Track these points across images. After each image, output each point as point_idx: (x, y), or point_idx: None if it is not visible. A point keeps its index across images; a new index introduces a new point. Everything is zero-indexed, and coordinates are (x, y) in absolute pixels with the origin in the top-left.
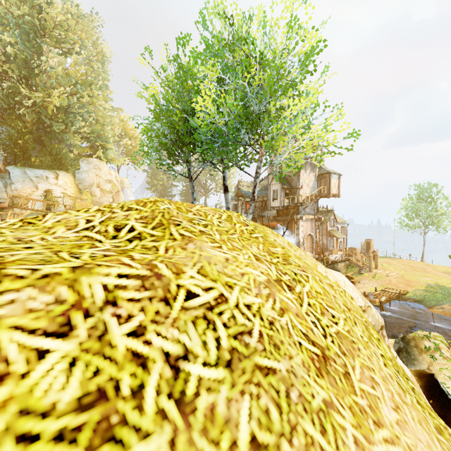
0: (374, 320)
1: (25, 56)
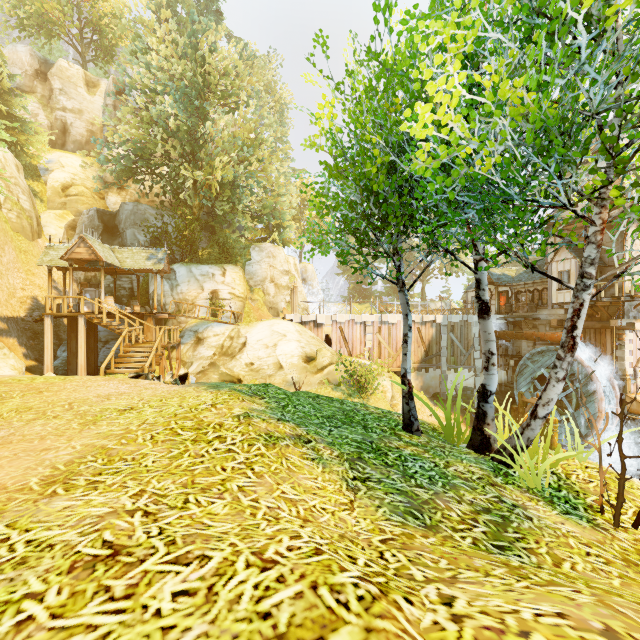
0: None
1: (187, 125)
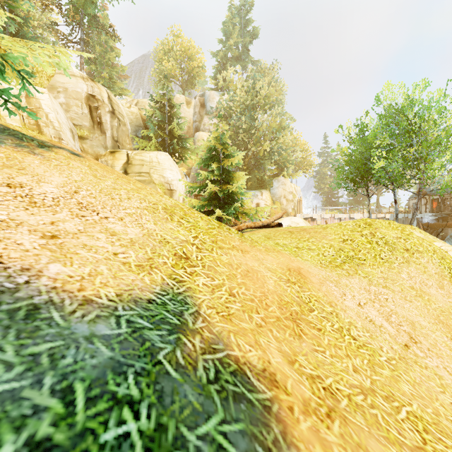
0: None
1: (250, 125)
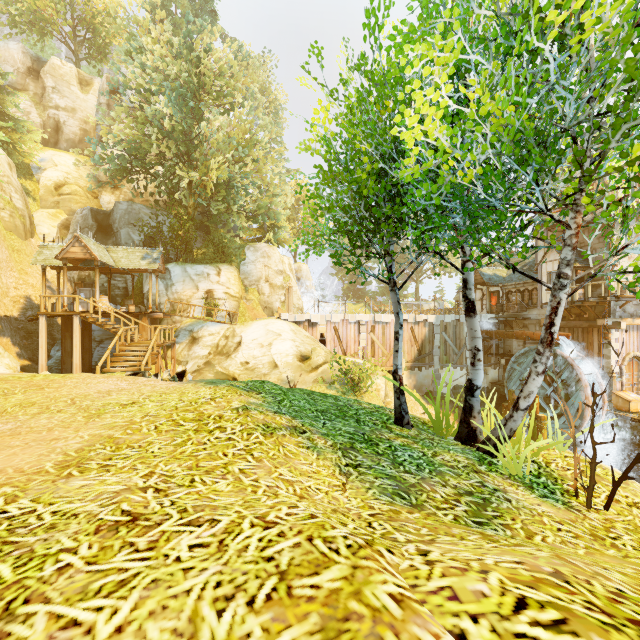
0: None
1: (182, 125)
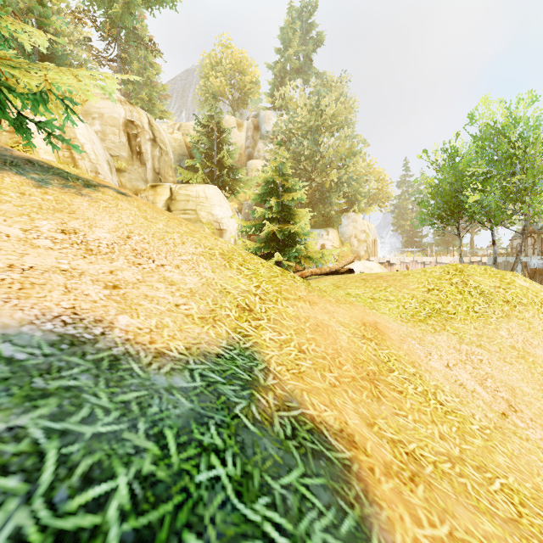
0: None
1: (313, 151)
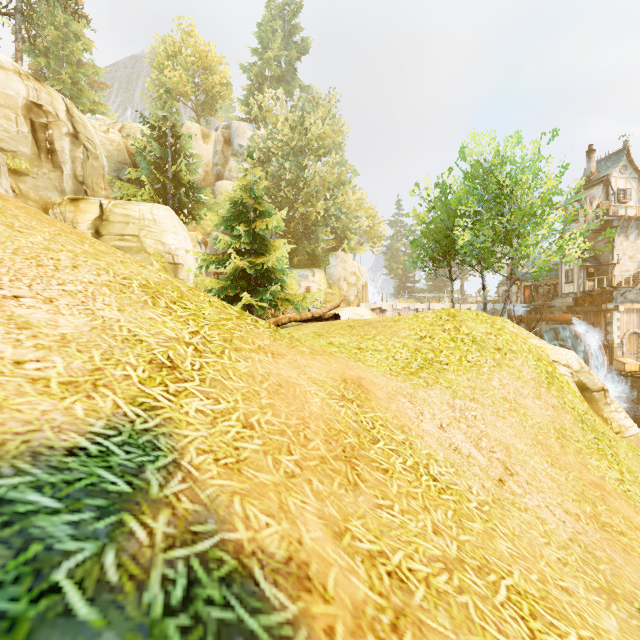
0: (589, 380)
1: (296, 176)
